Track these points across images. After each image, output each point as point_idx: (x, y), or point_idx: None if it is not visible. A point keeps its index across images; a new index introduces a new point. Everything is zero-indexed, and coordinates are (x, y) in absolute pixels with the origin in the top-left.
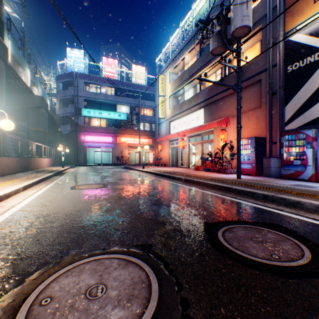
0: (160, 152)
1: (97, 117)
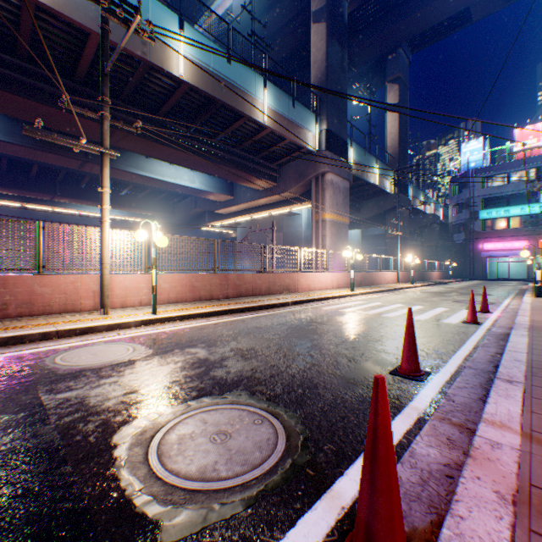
0: None
1: (500, 217)
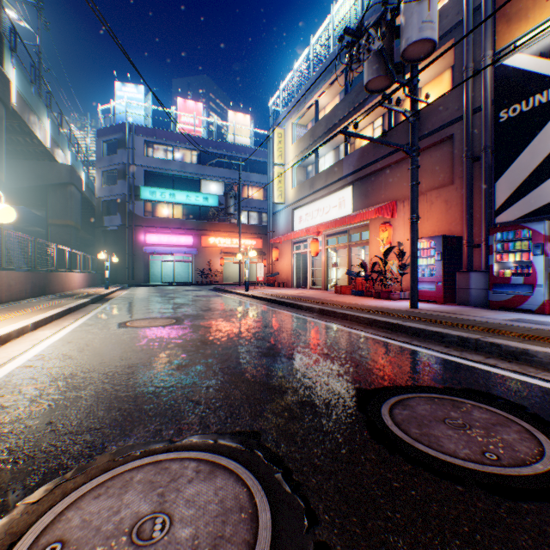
0: (276, 262)
1: (167, 201)
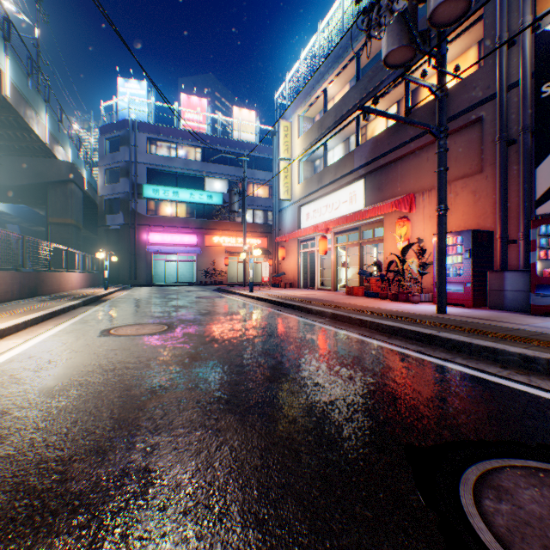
0: (282, 261)
1: (170, 200)
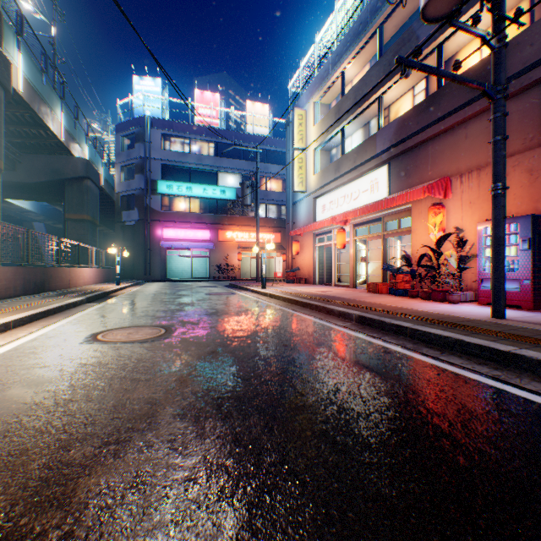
0: (296, 256)
1: (184, 195)
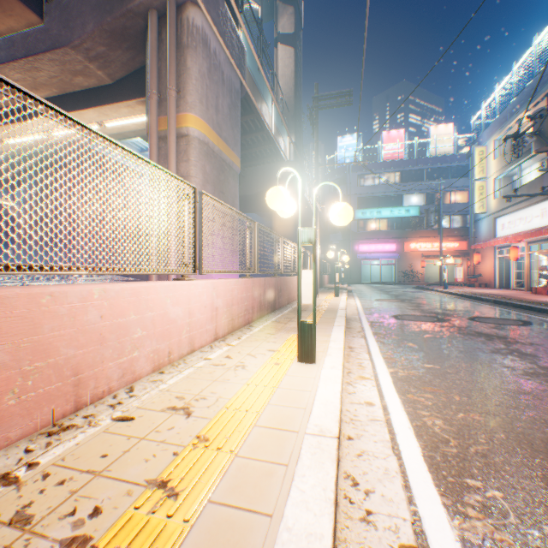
0: (477, 265)
1: (374, 218)
